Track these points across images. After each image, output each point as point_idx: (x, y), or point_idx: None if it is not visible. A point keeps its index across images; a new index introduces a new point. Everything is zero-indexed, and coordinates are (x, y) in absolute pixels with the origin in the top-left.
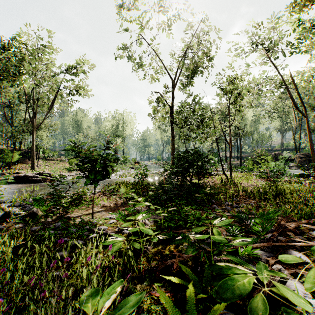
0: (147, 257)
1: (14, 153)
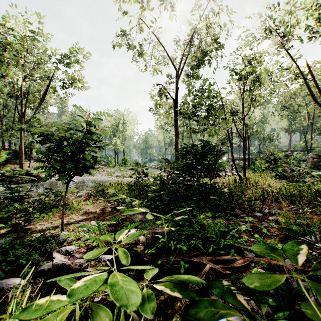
0: None
1: (1, 153)
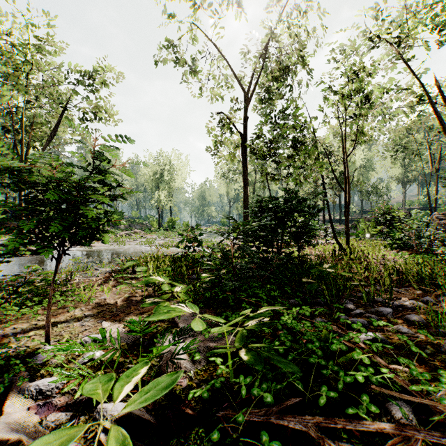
0: None
1: None
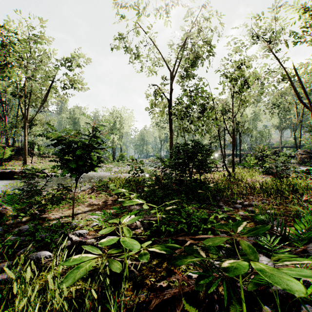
0: (134, 281)
1: (6, 149)
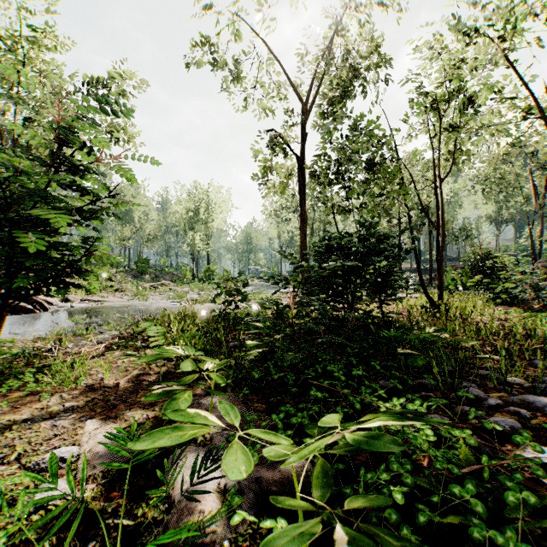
0: None
1: None
